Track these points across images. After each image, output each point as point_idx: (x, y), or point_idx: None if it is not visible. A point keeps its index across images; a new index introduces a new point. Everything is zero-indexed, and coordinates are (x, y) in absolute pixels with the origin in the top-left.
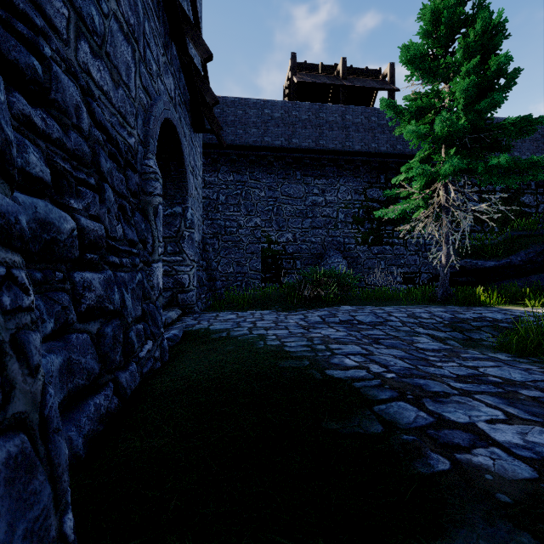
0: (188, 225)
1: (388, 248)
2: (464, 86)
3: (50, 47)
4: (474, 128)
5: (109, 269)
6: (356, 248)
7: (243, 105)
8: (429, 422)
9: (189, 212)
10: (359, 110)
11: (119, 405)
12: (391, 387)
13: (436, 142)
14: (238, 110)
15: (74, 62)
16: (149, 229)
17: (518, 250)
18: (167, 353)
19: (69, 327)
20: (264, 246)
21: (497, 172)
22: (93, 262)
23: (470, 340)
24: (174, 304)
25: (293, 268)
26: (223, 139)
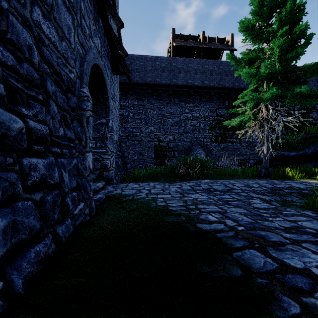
0: (109, 130)
1: (230, 144)
2: (279, 44)
3: (9, 5)
4: (284, 71)
5: (53, 156)
6: (211, 144)
7: (143, 59)
8: (275, 267)
9: (110, 122)
10: (212, 62)
11: (56, 249)
12: (242, 237)
13: (261, 79)
14: (140, 62)
15: (29, 19)
16: (83, 131)
17: (310, 145)
18: (94, 210)
19: (17, 197)
20: (156, 143)
21: (299, 98)
22: (40, 151)
23: (285, 201)
24: (101, 178)
25: (173, 156)
26: (131, 79)
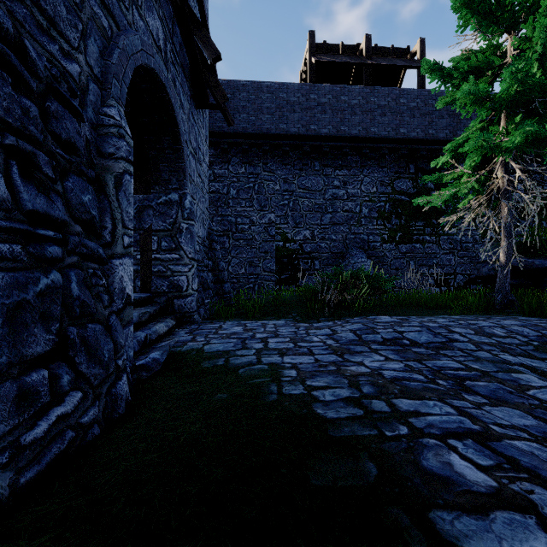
0: (186, 216)
1: (418, 246)
2: (544, 26)
3: None
4: (543, 92)
5: None
6: (382, 246)
7: (256, 89)
8: None
9: (187, 200)
10: (385, 92)
11: None
12: None
13: (496, 108)
14: (250, 95)
15: None
16: (107, 207)
17: None
18: (124, 400)
19: None
20: (279, 244)
21: None
22: None
23: None
24: (169, 312)
25: (311, 268)
26: (230, 116)
